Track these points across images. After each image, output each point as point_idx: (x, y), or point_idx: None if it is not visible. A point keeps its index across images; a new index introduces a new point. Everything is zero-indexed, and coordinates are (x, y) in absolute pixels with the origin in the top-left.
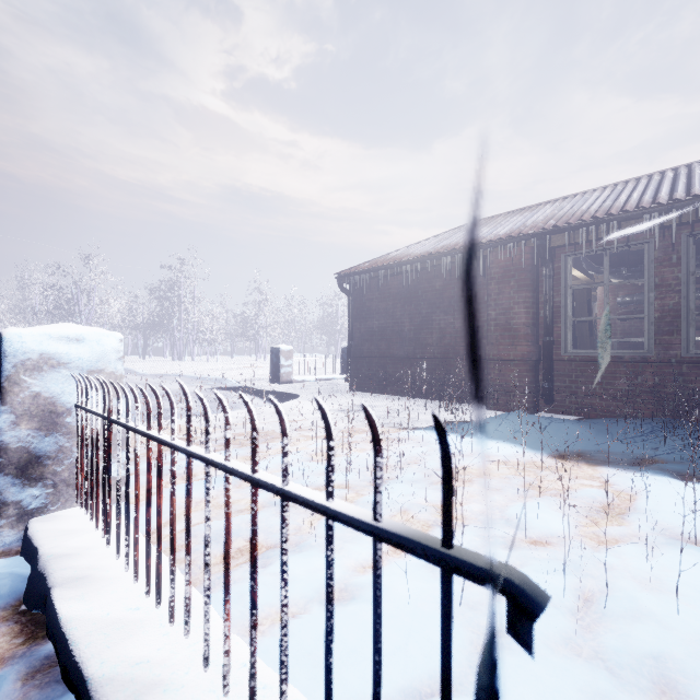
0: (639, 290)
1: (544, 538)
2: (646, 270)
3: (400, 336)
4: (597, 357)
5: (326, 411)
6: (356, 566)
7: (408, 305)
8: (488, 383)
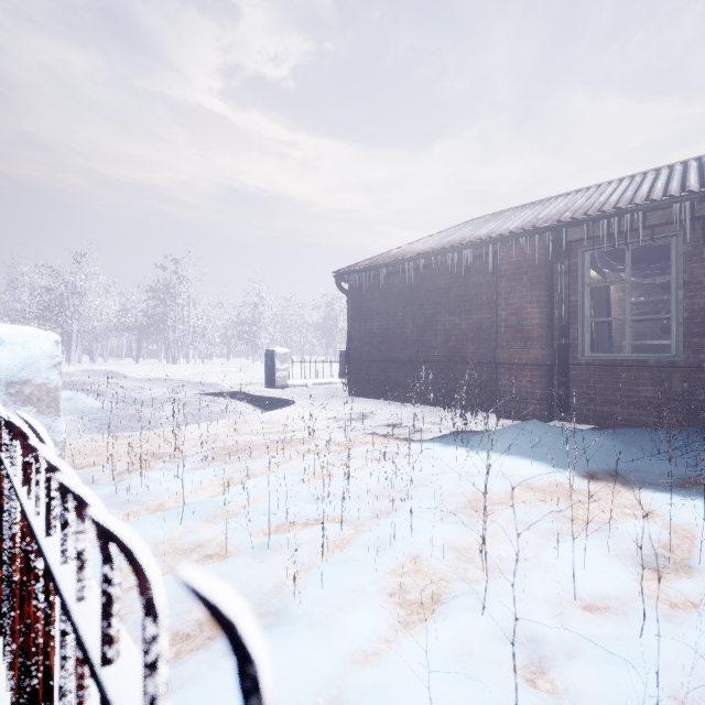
0: (654, 290)
1: (599, 601)
2: (674, 266)
3: (402, 338)
4: (618, 361)
5: (232, 619)
6: (354, 652)
7: (411, 305)
8: (498, 389)
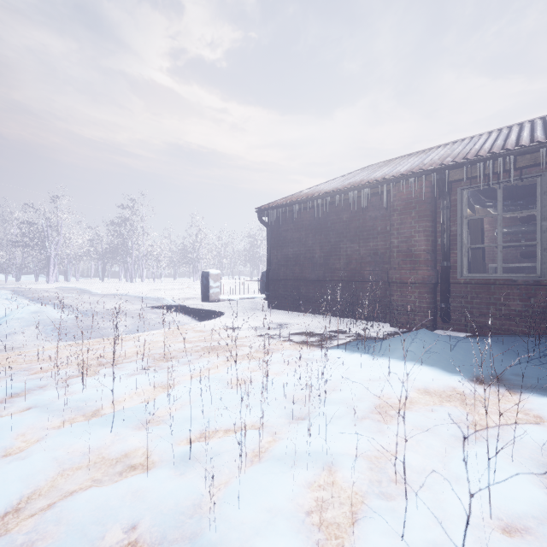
0: (514, 223)
1: (516, 521)
2: (539, 201)
3: (312, 261)
4: (492, 280)
5: None
6: None
7: (319, 235)
8: (391, 303)
